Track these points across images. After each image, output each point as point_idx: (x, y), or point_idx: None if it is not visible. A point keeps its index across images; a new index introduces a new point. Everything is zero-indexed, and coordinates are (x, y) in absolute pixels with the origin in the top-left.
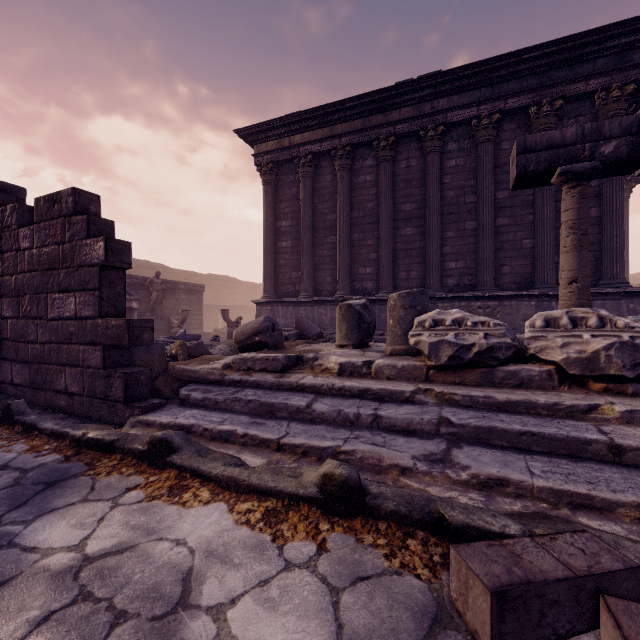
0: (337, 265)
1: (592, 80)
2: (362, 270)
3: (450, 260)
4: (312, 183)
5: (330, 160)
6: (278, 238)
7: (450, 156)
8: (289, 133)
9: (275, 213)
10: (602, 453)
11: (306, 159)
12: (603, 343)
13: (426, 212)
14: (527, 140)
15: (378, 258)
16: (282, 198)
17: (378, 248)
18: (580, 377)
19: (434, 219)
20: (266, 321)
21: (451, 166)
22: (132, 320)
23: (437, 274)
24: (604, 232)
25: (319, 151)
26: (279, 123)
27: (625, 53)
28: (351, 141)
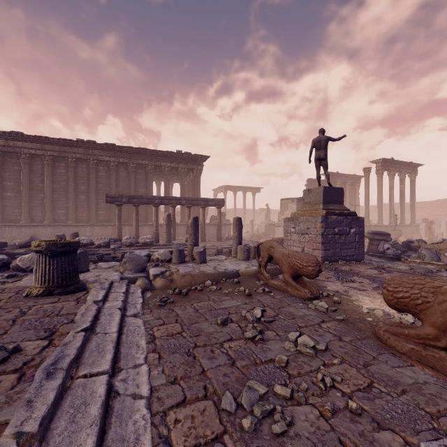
0: (45, 208)
1: (144, 161)
2: (59, 211)
3: (100, 210)
4: (29, 167)
5: (41, 158)
6: (4, 190)
7: (100, 171)
8: (14, 139)
9: (2, 177)
10: (96, 254)
11: (26, 155)
12: (102, 242)
13: (90, 191)
14: (108, 195)
15: (68, 207)
16: (7, 170)
17: (68, 202)
18: (100, 246)
19: (93, 195)
20: (30, 239)
21: (101, 175)
22: (5, 242)
23: (95, 215)
24: (148, 206)
25: (34, 153)
26: (7, 134)
27: (152, 156)
28: (53, 154)
